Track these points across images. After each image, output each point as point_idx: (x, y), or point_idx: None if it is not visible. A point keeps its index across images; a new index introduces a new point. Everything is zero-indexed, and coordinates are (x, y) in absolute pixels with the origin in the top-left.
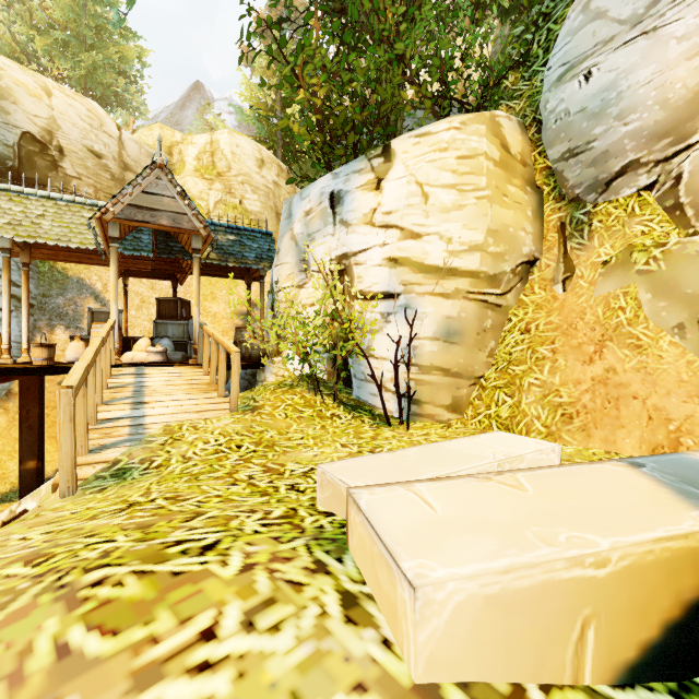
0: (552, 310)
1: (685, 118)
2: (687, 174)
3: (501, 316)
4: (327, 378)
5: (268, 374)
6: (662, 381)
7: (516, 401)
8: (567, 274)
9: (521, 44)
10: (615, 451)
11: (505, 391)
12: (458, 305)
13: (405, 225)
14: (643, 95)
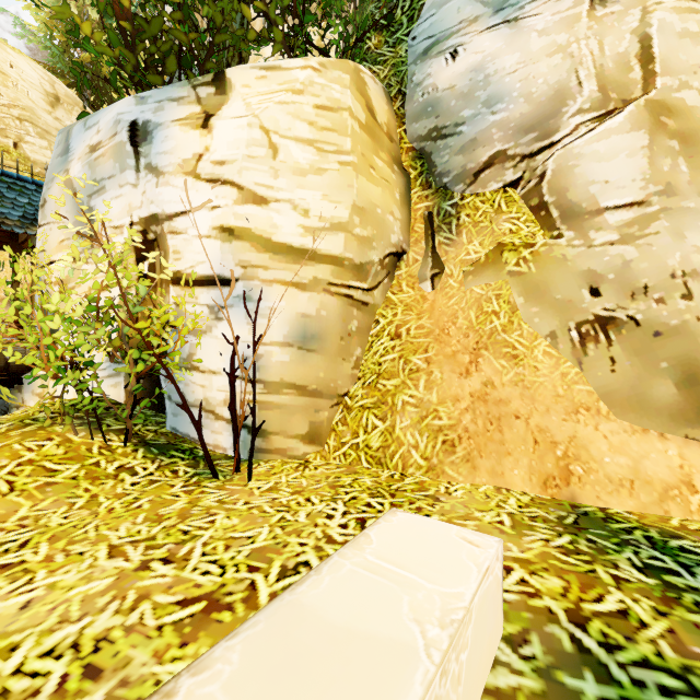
0: (422, 312)
1: (548, 114)
2: (552, 172)
3: (368, 316)
4: (125, 401)
5: (27, 395)
6: (540, 396)
7: (388, 425)
8: (436, 272)
9: (384, 5)
10: (504, 486)
11: (375, 413)
12: (317, 299)
13: (245, 183)
14: (509, 84)
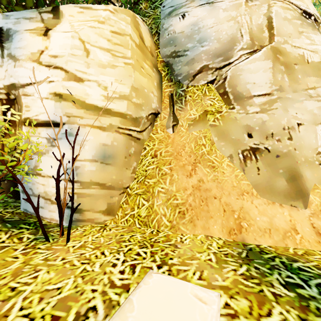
0: (168, 144)
1: (228, 49)
2: (229, 77)
3: (140, 145)
4: None
5: None
6: (225, 187)
7: (150, 204)
8: (175, 123)
9: None
10: (210, 235)
11: (143, 197)
12: (111, 136)
13: (69, 69)
14: (209, 33)
